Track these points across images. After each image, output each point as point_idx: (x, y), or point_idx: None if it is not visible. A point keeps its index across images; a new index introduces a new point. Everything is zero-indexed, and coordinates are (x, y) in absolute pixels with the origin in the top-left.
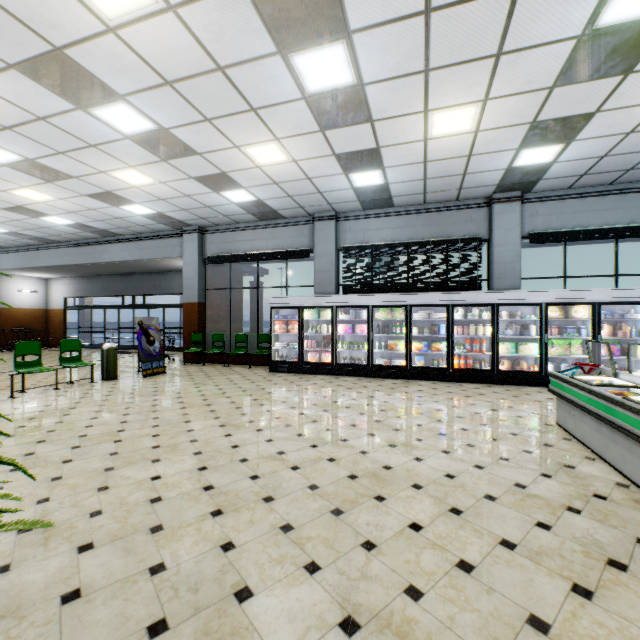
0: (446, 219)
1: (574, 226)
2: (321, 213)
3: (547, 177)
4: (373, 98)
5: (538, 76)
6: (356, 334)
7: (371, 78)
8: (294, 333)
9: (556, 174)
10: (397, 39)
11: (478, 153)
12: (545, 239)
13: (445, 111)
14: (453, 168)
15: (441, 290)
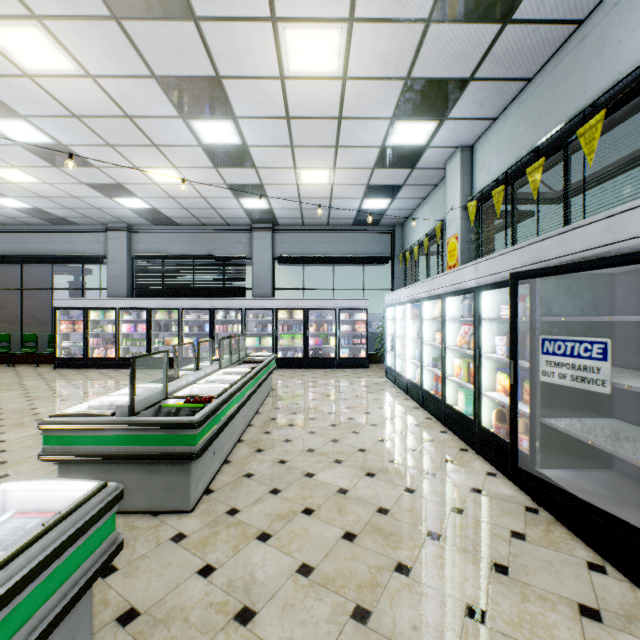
0: (222, 239)
1: (308, 253)
2: (114, 224)
3: (280, 217)
4: (83, 154)
5: (198, 160)
6: (137, 332)
7: (68, 142)
8: (80, 332)
9: (284, 216)
10: (68, 126)
11: (209, 197)
12: (288, 261)
13: (152, 169)
14: (201, 204)
15: (217, 296)
